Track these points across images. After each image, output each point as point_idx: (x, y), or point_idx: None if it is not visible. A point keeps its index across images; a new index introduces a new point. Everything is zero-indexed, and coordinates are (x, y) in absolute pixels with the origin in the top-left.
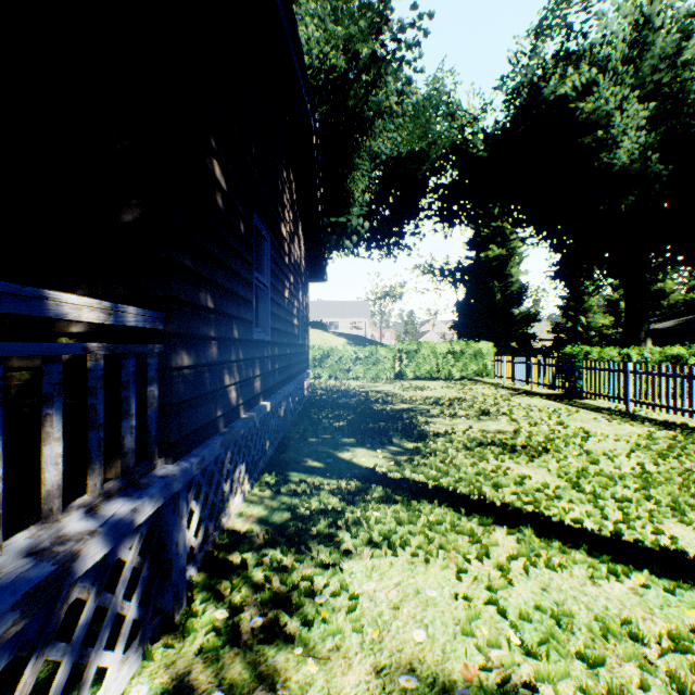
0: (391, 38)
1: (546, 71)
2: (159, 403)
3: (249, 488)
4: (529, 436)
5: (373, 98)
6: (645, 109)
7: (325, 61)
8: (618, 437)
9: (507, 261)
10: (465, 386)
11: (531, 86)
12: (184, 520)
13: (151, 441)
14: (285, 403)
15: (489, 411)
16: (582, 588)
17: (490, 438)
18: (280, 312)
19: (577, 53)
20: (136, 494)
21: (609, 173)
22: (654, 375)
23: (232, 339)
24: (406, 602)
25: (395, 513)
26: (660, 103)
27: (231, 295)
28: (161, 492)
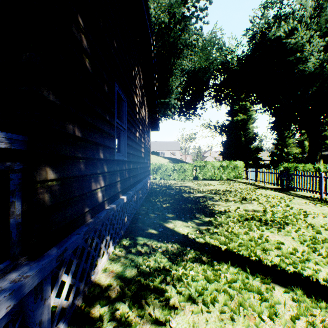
0: (192, 5)
1: (269, 25)
2: (22, 210)
3: (112, 249)
4: (273, 214)
5: (182, 37)
6: (321, 42)
7: (158, 19)
8: (325, 215)
9: (247, 121)
10: (229, 183)
11: (261, 33)
12: (48, 300)
13: (12, 244)
14: (136, 194)
15: (245, 197)
16: None
17: (251, 215)
18: (133, 144)
19: (285, 15)
20: None
21: (303, 75)
22: None
23: (98, 159)
24: None
25: (204, 271)
26: None
27: (97, 130)
28: (1, 304)
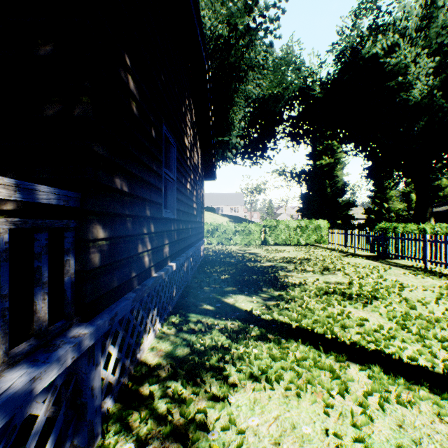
0: (259, 14)
1: (363, 38)
2: (75, 270)
3: (159, 326)
4: (360, 286)
5: (247, 56)
6: (431, 62)
7: (215, 32)
8: (425, 287)
9: (335, 166)
10: (309, 249)
11: (352, 49)
12: (99, 367)
13: (67, 303)
14: (187, 262)
15: (328, 267)
16: (433, 425)
17: (332, 288)
18: (183, 198)
19: (384, 26)
20: (42, 358)
21: (406, 106)
22: (446, 243)
23: (145, 216)
24: (285, 437)
25: (269, 350)
26: (442, 58)
27: (144, 183)
28: (68, 353)
